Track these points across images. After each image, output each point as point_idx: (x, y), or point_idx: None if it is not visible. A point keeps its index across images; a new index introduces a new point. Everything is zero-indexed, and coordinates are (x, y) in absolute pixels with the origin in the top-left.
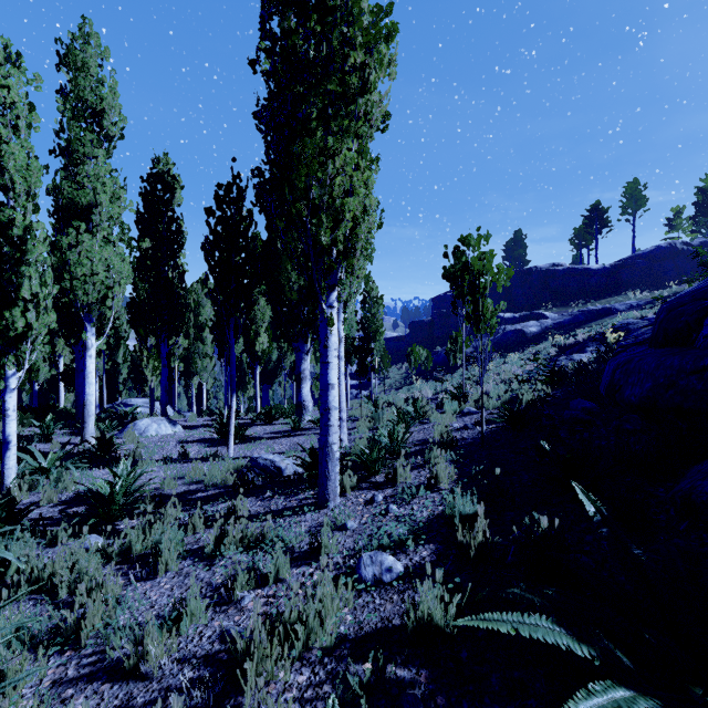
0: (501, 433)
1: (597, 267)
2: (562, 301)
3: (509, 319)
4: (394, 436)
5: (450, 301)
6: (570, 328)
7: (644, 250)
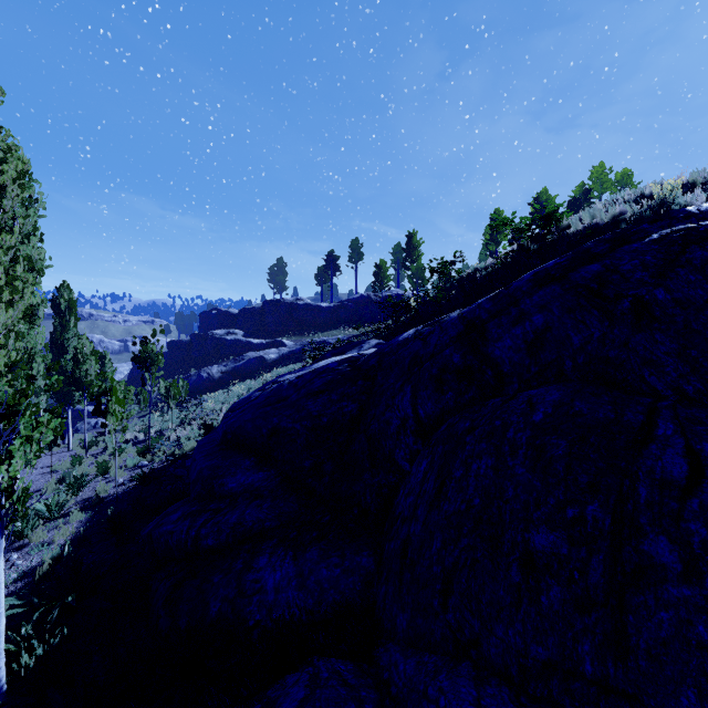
0: (138, 487)
1: (326, 305)
2: (300, 330)
3: (258, 344)
4: (52, 505)
5: (215, 319)
6: (298, 356)
7: (354, 296)
